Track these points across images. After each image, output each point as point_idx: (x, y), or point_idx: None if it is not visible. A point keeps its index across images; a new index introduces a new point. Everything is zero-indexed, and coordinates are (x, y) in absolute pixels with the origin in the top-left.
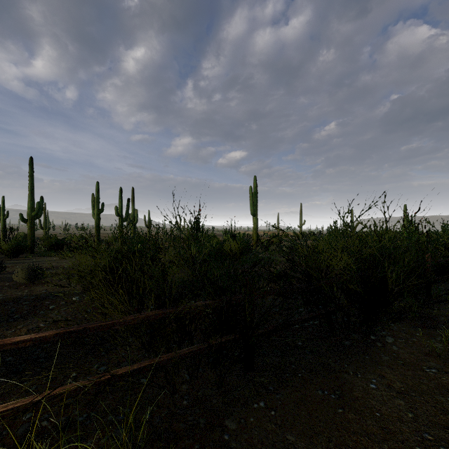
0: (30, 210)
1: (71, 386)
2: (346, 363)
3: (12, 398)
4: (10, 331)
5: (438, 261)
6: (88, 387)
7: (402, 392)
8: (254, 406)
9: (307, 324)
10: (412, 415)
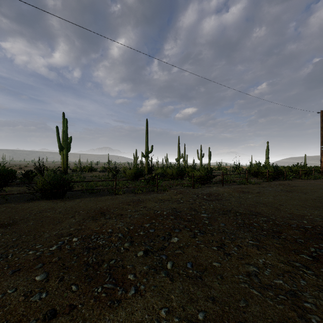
0: (179, 157)
1: None
2: None
3: None
4: None
5: None
6: None
7: None
8: None
9: None
10: None
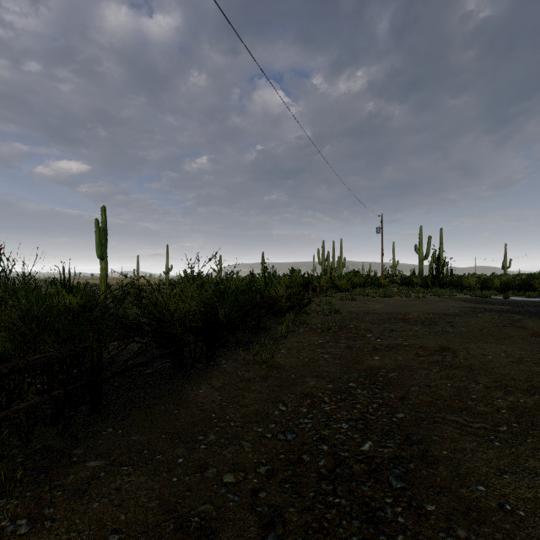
0: None
1: None
2: (188, 384)
3: None
4: None
5: (266, 300)
6: None
7: (219, 388)
8: (102, 434)
9: (160, 366)
10: (220, 397)
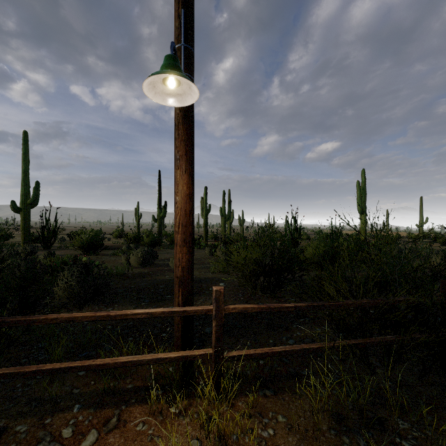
0: (159, 212)
1: (313, 345)
2: None
3: (241, 348)
4: (198, 303)
5: None
6: (324, 349)
7: None
8: None
9: None
10: None
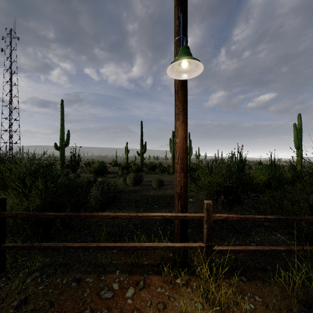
0: (141, 149)
1: (279, 247)
2: None
3: (216, 245)
4: None
5: None
6: (289, 251)
7: None
8: None
9: None
10: None
